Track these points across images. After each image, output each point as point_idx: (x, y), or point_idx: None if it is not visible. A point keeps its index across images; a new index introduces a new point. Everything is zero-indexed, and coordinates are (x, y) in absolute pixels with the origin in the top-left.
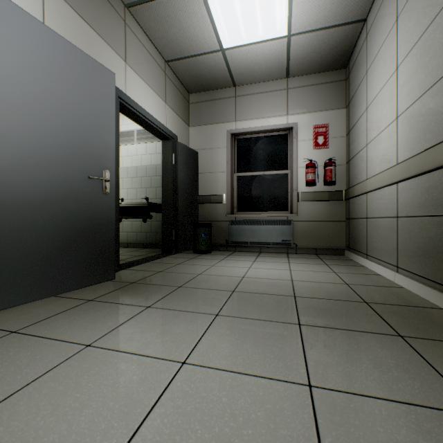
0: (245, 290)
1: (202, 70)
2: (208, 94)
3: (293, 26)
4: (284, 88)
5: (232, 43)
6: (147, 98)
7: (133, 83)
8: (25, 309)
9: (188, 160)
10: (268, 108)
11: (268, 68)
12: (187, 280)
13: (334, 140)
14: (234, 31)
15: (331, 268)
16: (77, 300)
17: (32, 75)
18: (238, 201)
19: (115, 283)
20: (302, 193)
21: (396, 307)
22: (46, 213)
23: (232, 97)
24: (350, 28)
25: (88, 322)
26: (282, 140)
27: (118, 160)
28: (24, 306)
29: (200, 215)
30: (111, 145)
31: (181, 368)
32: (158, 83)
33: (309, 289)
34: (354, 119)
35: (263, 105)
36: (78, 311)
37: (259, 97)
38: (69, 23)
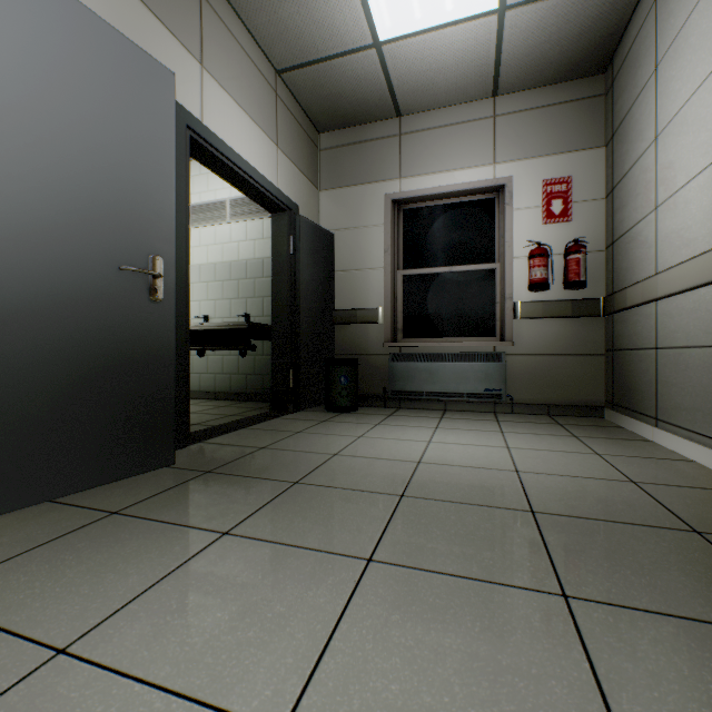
0: (425, 493)
1: (341, 86)
2: (351, 132)
3: None
4: (489, 116)
5: (396, 29)
6: (243, 134)
7: (217, 104)
8: None
9: (317, 247)
10: (459, 152)
11: (460, 77)
12: (312, 468)
13: (583, 205)
14: (399, 4)
15: (587, 445)
16: (88, 511)
17: None
18: (405, 320)
19: (175, 472)
20: (523, 304)
21: None
22: (26, 337)
23: (395, 135)
24: None
25: (88, 573)
26: (483, 209)
27: (187, 243)
28: None
29: (338, 345)
30: (167, 208)
31: None
32: (264, 109)
33: (559, 494)
34: (624, 163)
35: (450, 148)
36: (79, 542)
37: (442, 134)
38: None
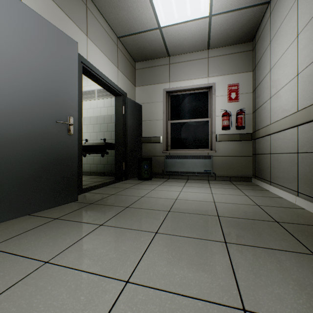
0: (178, 210)
1: (145, 44)
2: (149, 62)
3: (213, 8)
4: (206, 57)
5: (167, 22)
6: (104, 64)
7: (93, 52)
8: (3, 226)
9: (134, 111)
10: (193, 72)
11: (194, 41)
12: (133, 202)
13: (243, 95)
14: (168, 13)
15: (243, 192)
16: (45, 218)
17: (9, 40)
18: (171, 141)
19: (78, 204)
20: (219, 135)
21: (303, 226)
22: (20, 149)
23: (167, 64)
24: (257, 9)
25: (50, 238)
26: (204, 96)
27: (81, 110)
28: (3, 224)
29: (143, 152)
30: (74, 97)
31: (125, 288)
32: (112, 53)
33: (229, 210)
34: (259, 79)
35: (190, 70)
36: (44, 229)
37: (187, 64)
38: (42, 3)
